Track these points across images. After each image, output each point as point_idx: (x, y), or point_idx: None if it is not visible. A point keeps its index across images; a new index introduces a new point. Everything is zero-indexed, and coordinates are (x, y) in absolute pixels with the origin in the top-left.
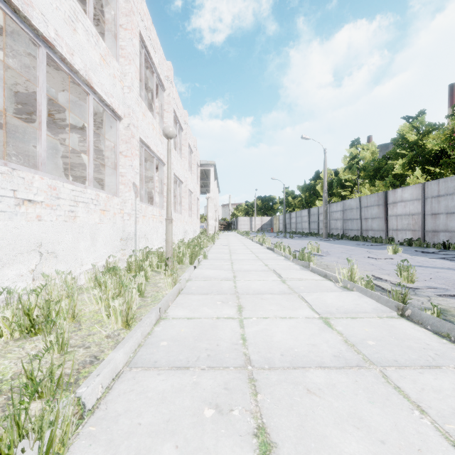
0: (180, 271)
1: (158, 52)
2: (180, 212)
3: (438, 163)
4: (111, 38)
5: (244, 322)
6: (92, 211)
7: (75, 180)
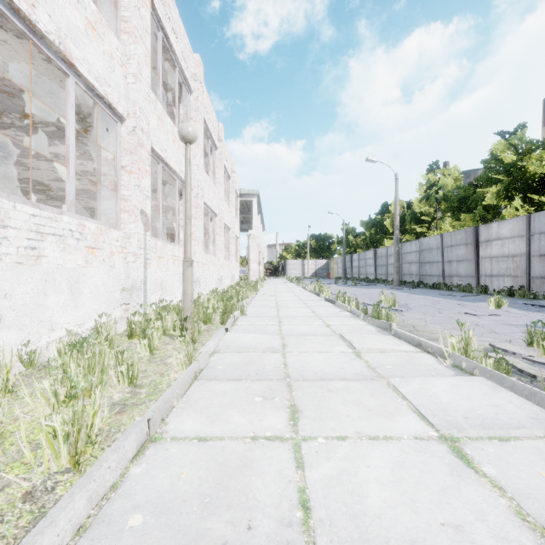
0: (205, 335)
1: (182, 40)
2: (213, 253)
3: (543, 190)
4: (110, 6)
5: (302, 450)
6: (72, 249)
7: (81, 213)
